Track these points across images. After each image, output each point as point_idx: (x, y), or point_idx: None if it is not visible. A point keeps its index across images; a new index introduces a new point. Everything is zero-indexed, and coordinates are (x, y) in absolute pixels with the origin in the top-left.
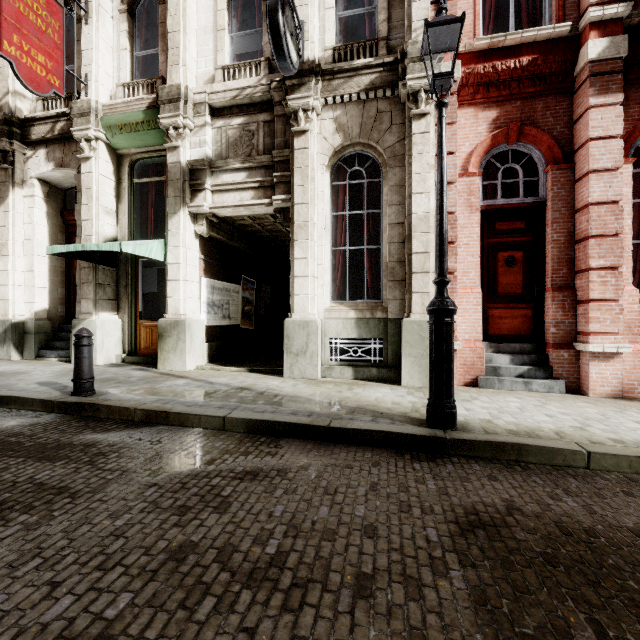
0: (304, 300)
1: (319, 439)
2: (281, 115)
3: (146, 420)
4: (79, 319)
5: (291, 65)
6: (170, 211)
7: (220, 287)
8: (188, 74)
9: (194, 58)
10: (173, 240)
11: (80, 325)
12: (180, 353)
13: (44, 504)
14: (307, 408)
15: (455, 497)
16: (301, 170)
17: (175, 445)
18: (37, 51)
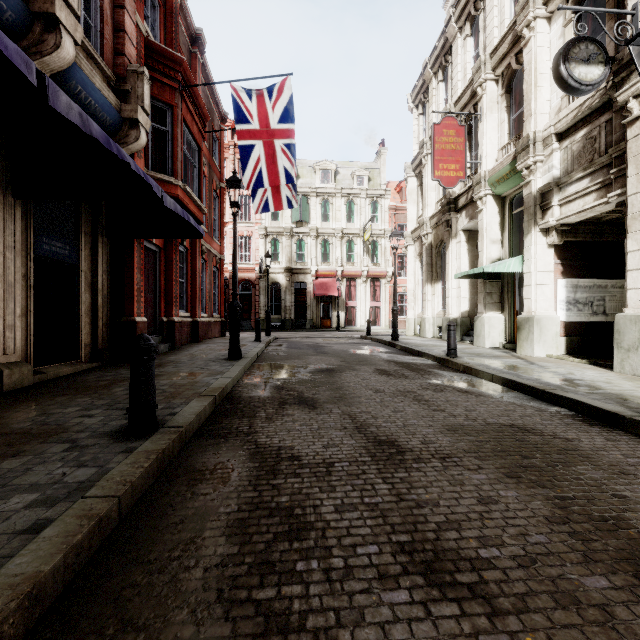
0: (638, 294)
1: (537, 398)
2: (619, 109)
3: (464, 371)
4: (476, 317)
5: (588, 87)
6: (525, 233)
7: (587, 285)
8: (538, 118)
9: (546, 99)
10: (526, 255)
11: (477, 320)
12: (530, 342)
13: (398, 377)
14: (562, 384)
15: (544, 426)
16: (635, 159)
17: (458, 379)
18: (451, 164)
